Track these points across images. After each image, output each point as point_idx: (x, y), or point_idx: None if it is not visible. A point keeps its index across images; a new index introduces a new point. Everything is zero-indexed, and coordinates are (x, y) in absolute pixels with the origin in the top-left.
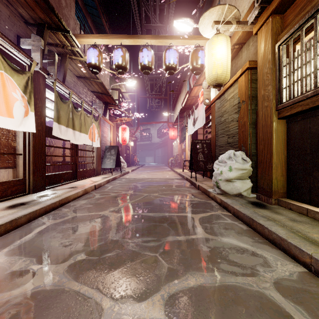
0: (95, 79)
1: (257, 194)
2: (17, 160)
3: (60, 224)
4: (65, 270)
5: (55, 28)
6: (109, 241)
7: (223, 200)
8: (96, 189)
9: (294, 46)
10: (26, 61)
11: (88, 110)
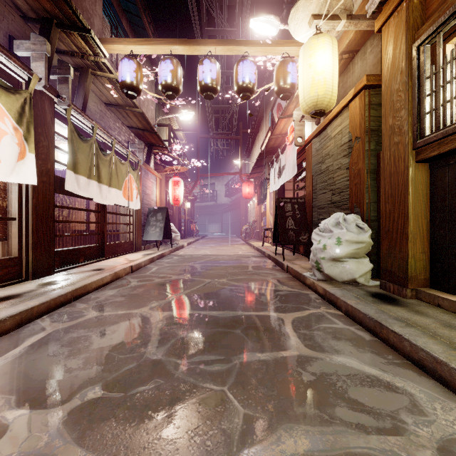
0: (133, 108)
1: (382, 281)
2: (9, 228)
3: (69, 331)
4: (61, 421)
5: (68, 26)
6: (146, 362)
7: (328, 290)
8: (134, 271)
9: (444, 46)
10: (22, 74)
11: (122, 154)
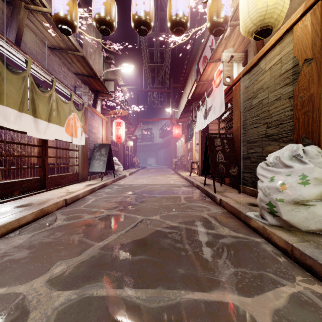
0: (75, 52)
1: None
2: None
3: None
4: None
5: None
6: None
7: (298, 247)
8: (69, 204)
9: None
10: None
11: (67, 95)
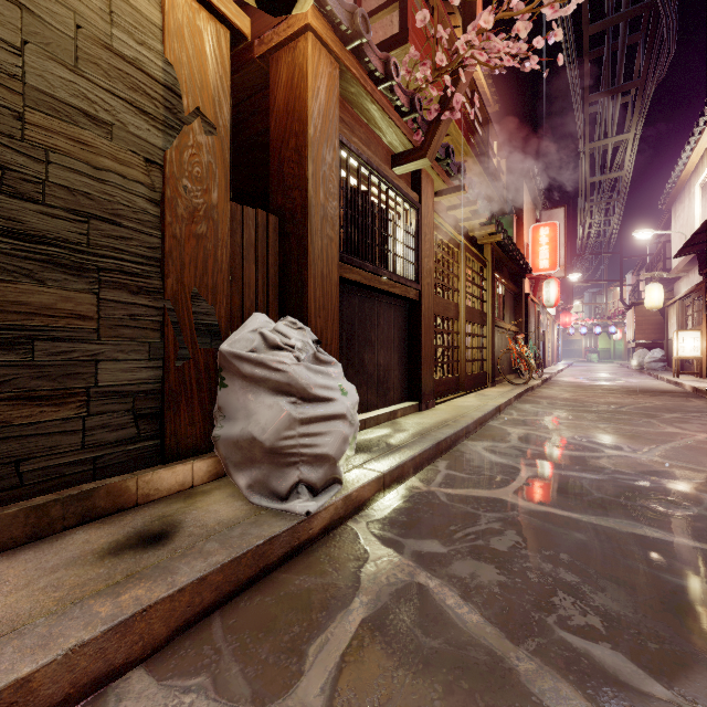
0: None
1: None
2: None
3: None
4: None
5: None
6: None
7: (389, 469)
8: None
9: None
10: None
11: None
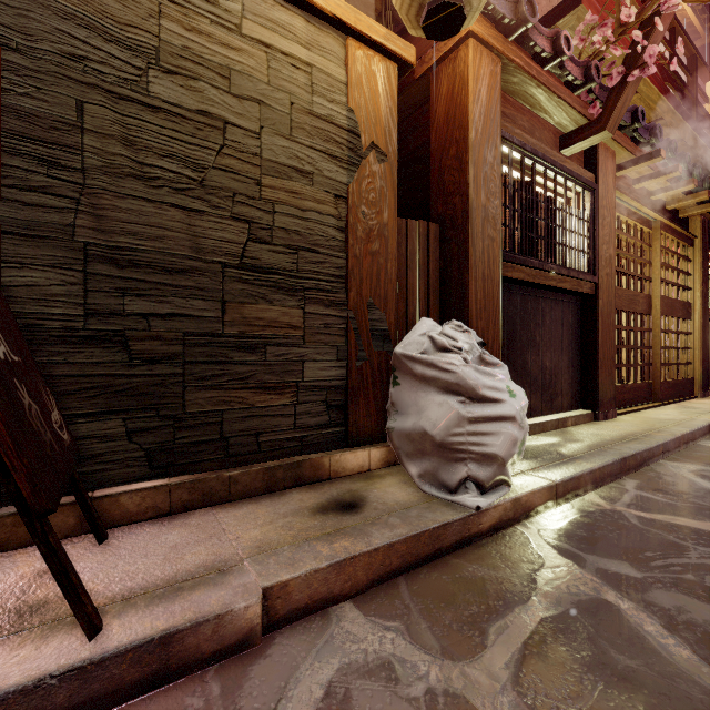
0: None
1: None
2: None
3: None
4: None
5: None
6: None
7: (562, 479)
8: None
9: None
10: None
11: None
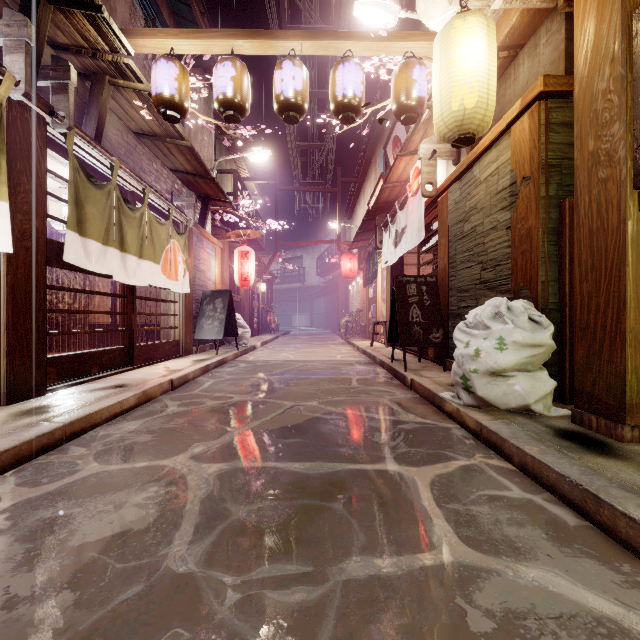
0: (177, 140)
1: (576, 410)
2: None
3: (40, 504)
4: None
5: None
6: (163, 581)
7: (486, 424)
8: (176, 388)
9: None
10: None
11: (162, 210)
